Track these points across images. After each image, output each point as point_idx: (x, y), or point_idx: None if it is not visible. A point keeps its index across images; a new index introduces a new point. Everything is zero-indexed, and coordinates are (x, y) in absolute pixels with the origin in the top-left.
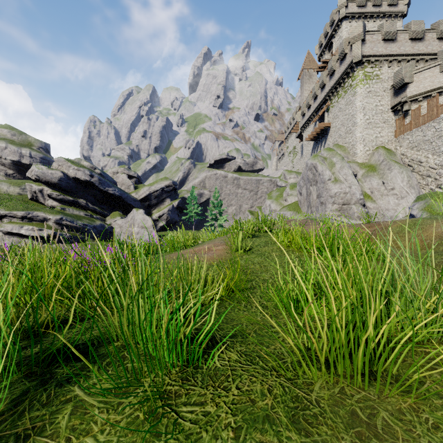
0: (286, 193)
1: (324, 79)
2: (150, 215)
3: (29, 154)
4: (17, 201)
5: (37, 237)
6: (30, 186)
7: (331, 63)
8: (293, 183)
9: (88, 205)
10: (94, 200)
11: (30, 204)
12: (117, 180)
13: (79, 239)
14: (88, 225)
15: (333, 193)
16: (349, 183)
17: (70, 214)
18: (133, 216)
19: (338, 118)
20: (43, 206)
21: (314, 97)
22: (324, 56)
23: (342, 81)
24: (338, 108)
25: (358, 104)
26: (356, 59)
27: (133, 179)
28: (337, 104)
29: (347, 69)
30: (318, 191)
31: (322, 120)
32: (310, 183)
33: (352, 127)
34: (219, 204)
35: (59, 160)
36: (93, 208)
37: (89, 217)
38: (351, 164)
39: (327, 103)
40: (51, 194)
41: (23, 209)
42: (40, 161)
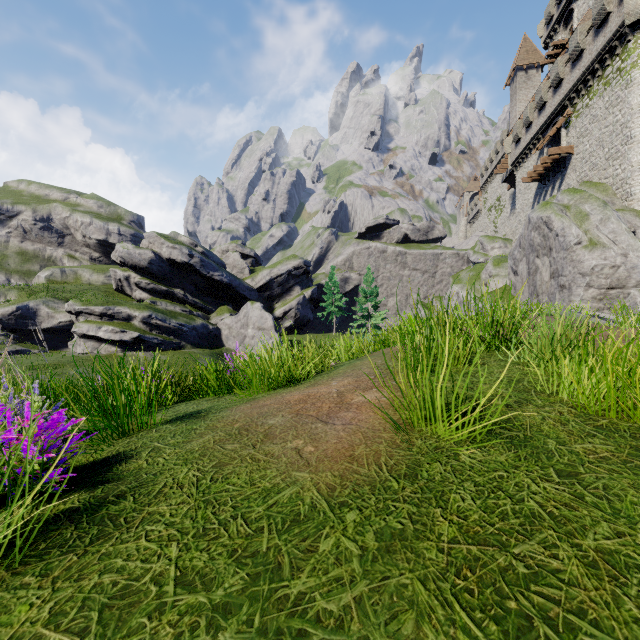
0: (487, 273)
1: (560, 70)
2: (271, 311)
3: (117, 230)
4: (99, 293)
5: (119, 341)
6: (114, 272)
7: (575, 38)
8: (498, 256)
9: (187, 298)
10: (195, 290)
11: (115, 297)
12: (226, 261)
13: (172, 345)
14: (186, 326)
15: (589, 267)
16: (623, 248)
17: (162, 310)
18: (247, 312)
19: (590, 135)
20: (131, 299)
21: (539, 106)
22: (556, 37)
23: (600, 66)
24: (589, 117)
25: (637, 102)
26: (633, 18)
27: (249, 260)
28: (587, 111)
29: (612, 41)
30: (552, 265)
31: (555, 145)
32: (536, 252)
33: (622, 146)
34: (374, 293)
35: (149, 236)
36: (193, 300)
37: (188, 313)
38: (621, 213)
39: (565, 112)
40: (139, 282)
41: (103, 303)
42: (131, 239)
